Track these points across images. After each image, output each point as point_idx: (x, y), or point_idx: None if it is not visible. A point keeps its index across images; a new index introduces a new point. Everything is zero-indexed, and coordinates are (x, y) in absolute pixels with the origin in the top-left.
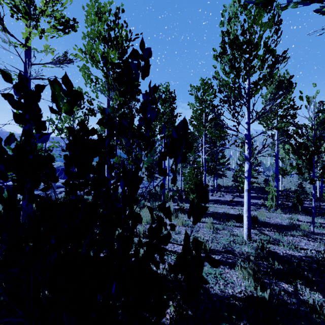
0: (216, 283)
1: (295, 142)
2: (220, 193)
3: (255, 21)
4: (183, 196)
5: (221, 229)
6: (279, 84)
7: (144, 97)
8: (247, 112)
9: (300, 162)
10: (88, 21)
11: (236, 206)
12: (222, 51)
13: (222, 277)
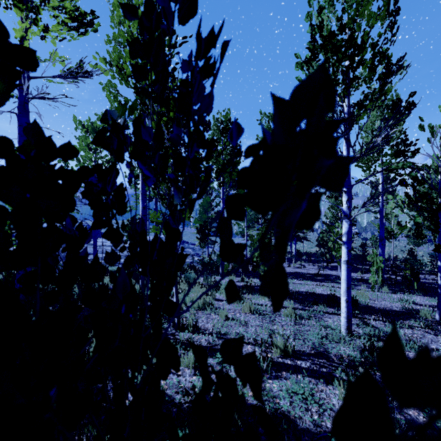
0: (306, 409)
1: (414, 192)
2: (300, 262)
3: (359, 11)
4: (249, 268)
5: (306, 318)
6: (394, 104)
7: (186, 68)
8: (345, 147)
9: (419, 221)
10: (114, 18)
11: (325, 283)
12: (311, 55)
13: (315, 398)
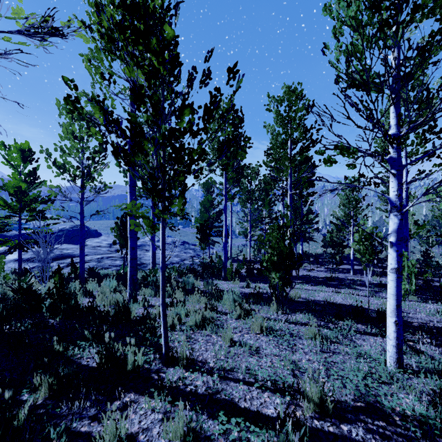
0: None
1: None
2: (307, 264)
3: None
4: (254, 271)
5: (334, 341)
6: None
7: None
8: (394, 115)
9: None
10: None
11: (341, 289)
12: None
13: None
